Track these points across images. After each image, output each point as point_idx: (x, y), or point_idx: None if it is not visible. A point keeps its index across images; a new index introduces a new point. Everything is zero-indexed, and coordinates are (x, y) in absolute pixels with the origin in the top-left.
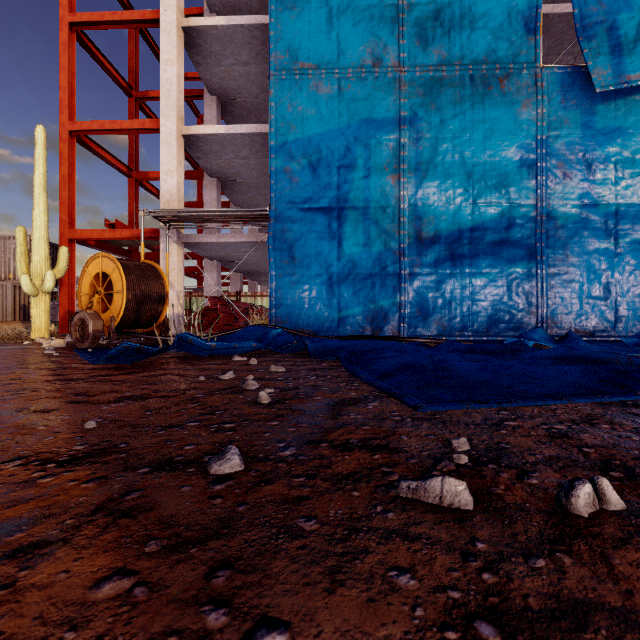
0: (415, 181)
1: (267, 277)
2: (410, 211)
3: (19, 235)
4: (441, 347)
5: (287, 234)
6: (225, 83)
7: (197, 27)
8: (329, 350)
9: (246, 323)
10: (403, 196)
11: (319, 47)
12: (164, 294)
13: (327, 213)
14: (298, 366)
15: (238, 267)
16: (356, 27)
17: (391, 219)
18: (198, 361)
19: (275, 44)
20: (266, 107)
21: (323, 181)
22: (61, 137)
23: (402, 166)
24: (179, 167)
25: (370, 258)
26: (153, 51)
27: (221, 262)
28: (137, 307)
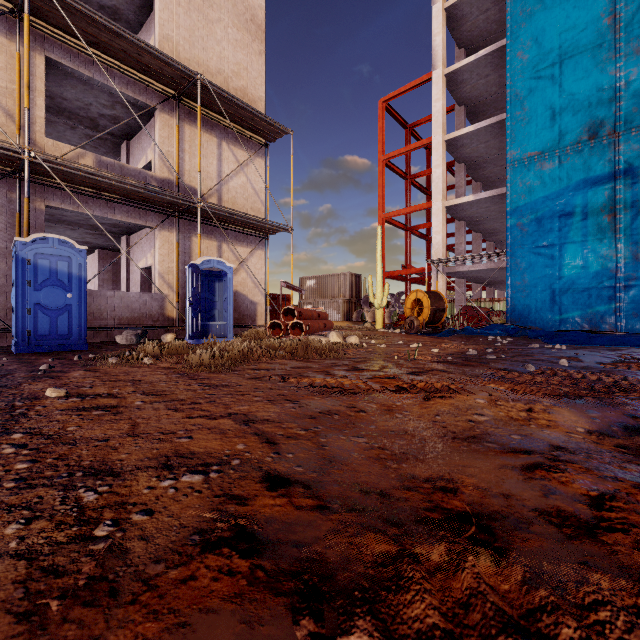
0: (631, 215)
1: (503, 284)
2: (626, 239)
3: (369, 280)
4: (606, 335)
5: (518, 265)
6: (470, 155)
7: (454, 137)
8: (539, 335)
9: (487, 322)
10: (619, 228)
11: (543, 139)
12: (445, 307)
13: (550, 249)
14: (519, 339)
15: (479, 281)
16: (575, 116)
17: (607, 247)
18: (473, 337)
19: (510, 146)
20: (503, 157)
21: (547, 227)
22: (379, 223)
23: (618, 206)
24: (443, 227)
25: (587, 276)
26: (417, 140)
27: (466, 279)
28: (433, 314)
